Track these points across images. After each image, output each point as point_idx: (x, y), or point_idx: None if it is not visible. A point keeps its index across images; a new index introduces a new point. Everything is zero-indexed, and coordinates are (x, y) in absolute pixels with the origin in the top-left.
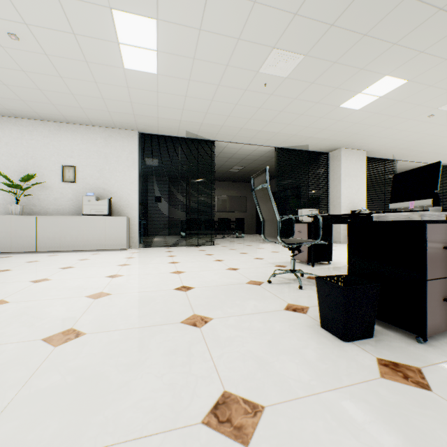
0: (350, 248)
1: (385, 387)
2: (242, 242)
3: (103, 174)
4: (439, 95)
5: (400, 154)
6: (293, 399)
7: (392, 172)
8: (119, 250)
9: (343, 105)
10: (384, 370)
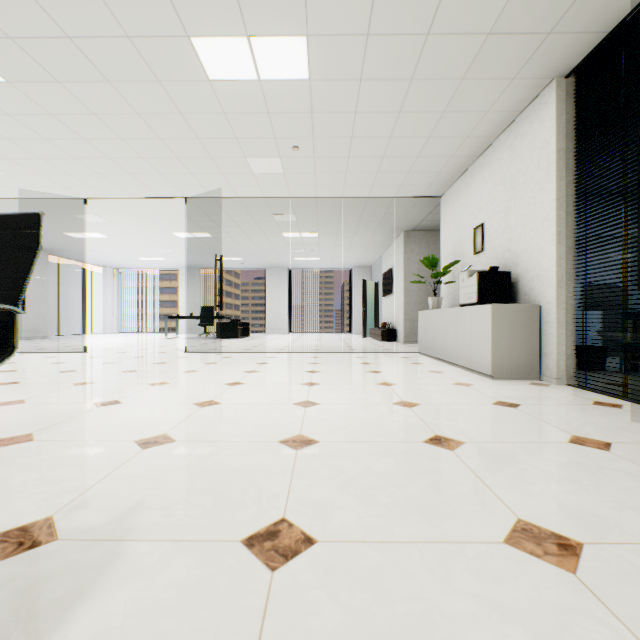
0: None
1: None
2: None
3: (508, 222)
4: None
5: None
6: None
7: None
8: (485, 375)
9: None
10: None
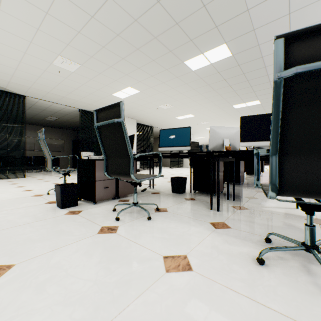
0: (78, 171)
1: (61, 217)
2: (53, 174)
3: None
4: (156, 101)
5: (154, 124)
6: (16, 226)
7: (155, 132)
8: None
9: (114, 94)
10: (68, 213)
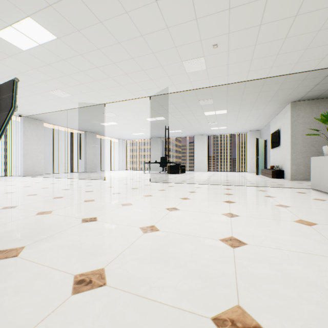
0: None
1: None
2: None
3: None
4: None
5: None
6: None
7: None
8: None
9: None
10: None
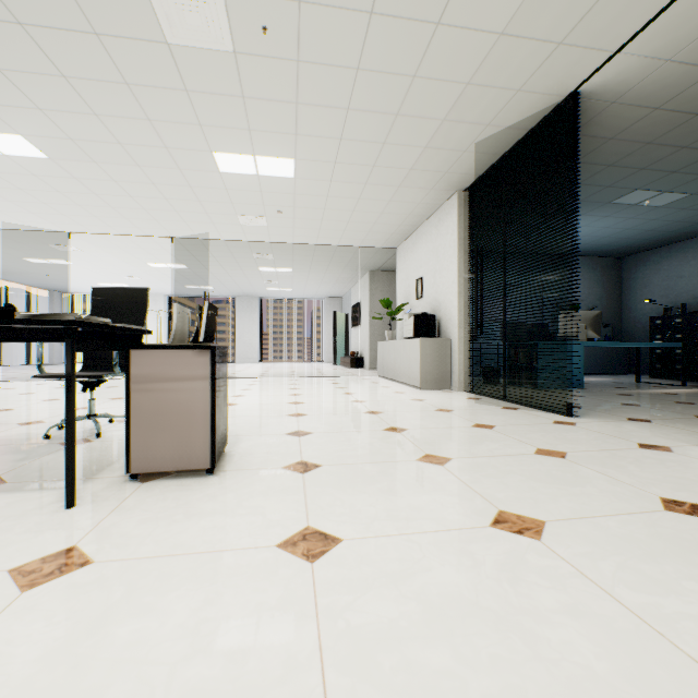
0: None
1: None
2: None
3: (435, 279)
4: None
5: None
6: None
7: None
8: (417, 388)
9: None
10: None
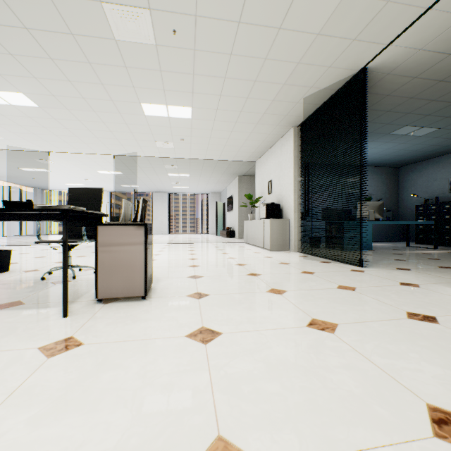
0: None
1: None
2: None
3: (280, 182)
4: None
5: None
6: None
7: None
8: (268, 250)
9: None
10: None
